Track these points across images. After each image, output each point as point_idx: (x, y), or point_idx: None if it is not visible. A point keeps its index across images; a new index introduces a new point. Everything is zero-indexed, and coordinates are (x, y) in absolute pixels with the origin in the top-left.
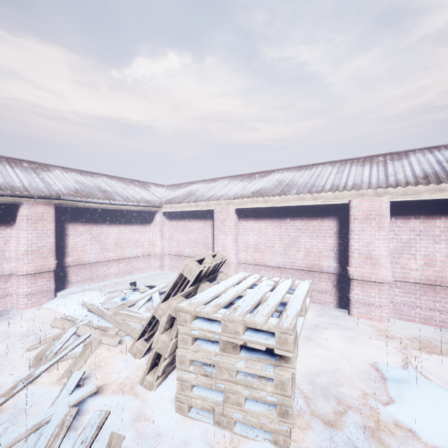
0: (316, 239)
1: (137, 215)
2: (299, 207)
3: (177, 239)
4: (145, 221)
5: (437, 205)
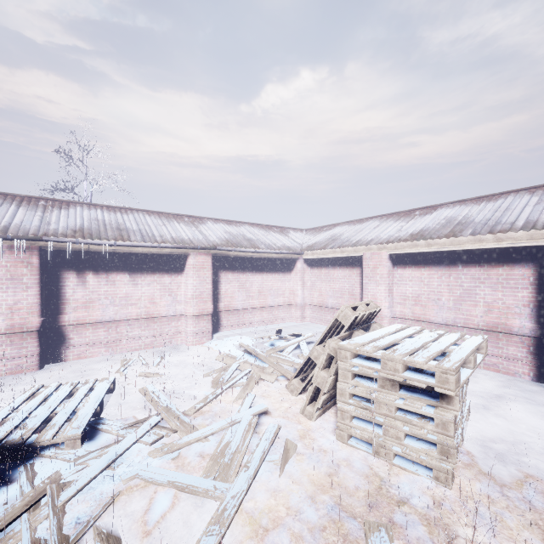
0: (502, 291)
1: (278, 263)
2: (477, 251)
3: (319, 289)
4: (285, 269)
5: None
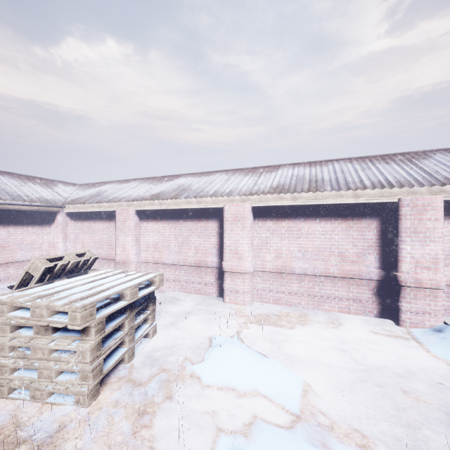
0: (203, 238)
1: (33, 216)
2: (190, 210)
3: (82, 241)
4: (43, 222)
5: (283, 210)
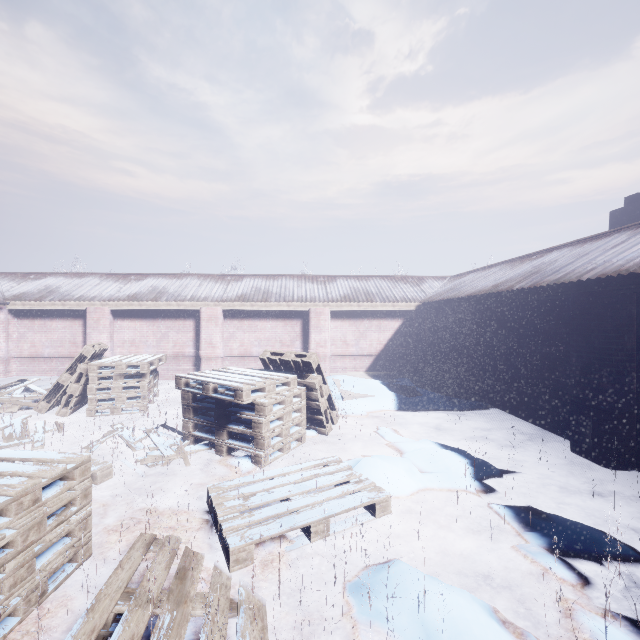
0: (181, 334)
1: None
2: (169, 310)
3: (32, 340)
4: None
5: (246, 312)
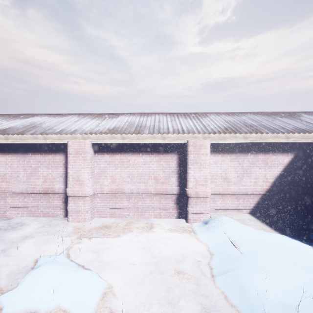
0: (51, 169)
1: None
2: (39, 144)
3: None
4: None
5: (117, 146)
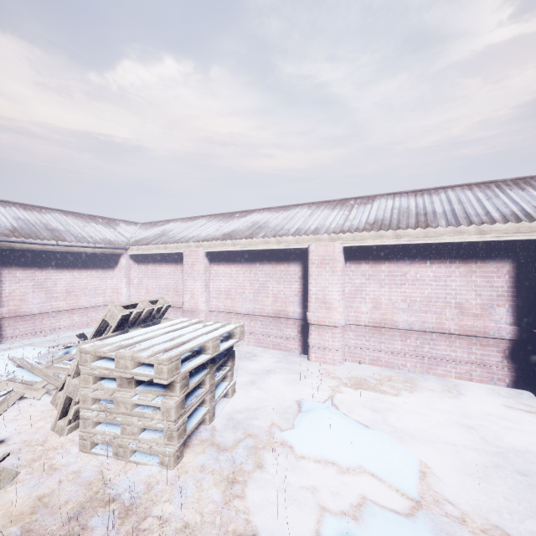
0: (283, 284)
1: (97, 259)
2: (268, 251)
3: (146, 286)
4: (107, 265)
5: (383, 250)
